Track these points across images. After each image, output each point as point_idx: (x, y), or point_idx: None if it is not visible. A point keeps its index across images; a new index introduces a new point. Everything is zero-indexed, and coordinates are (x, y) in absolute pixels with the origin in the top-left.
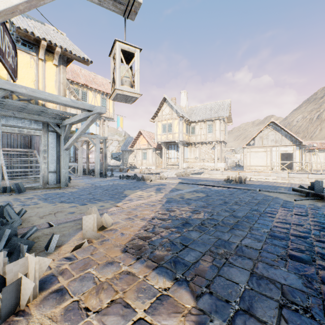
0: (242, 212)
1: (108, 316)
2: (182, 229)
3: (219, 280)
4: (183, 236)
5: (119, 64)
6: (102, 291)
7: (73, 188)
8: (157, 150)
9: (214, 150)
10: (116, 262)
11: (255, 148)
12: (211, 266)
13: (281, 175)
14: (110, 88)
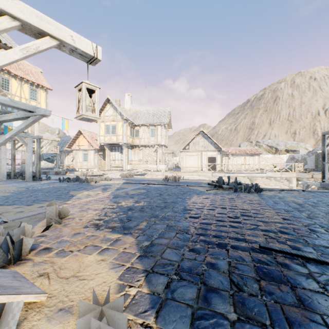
0: (171, 199)
1: (86, 250)
2: (127, 212)
3: (149, 230)
4: (128, 215)
5: (85, 98)
6: (78, 244)
7: (4, 193)
8: (99, 151)
9: (156, 152)
10: (82, 232)
11: (189, 152)
12: (146, 226)
13: (207, 175)
14: (42, 79)
